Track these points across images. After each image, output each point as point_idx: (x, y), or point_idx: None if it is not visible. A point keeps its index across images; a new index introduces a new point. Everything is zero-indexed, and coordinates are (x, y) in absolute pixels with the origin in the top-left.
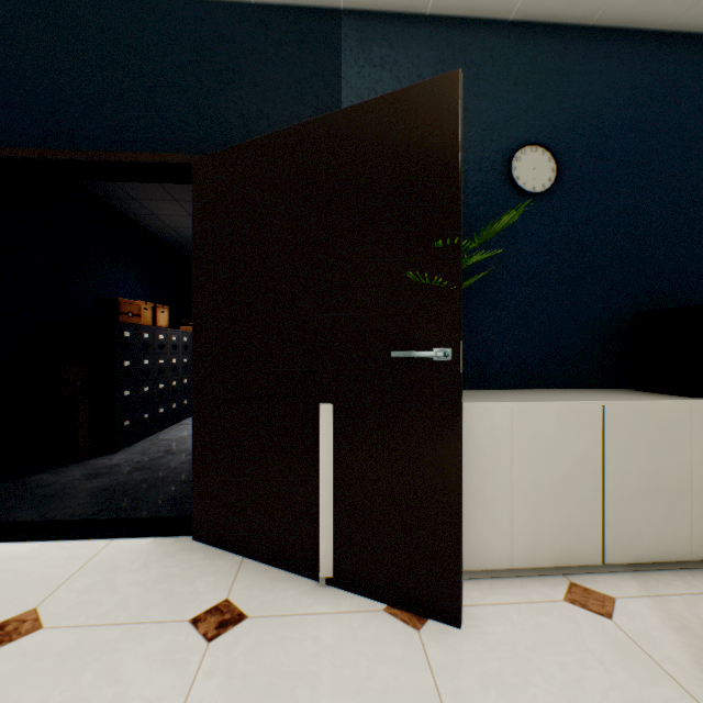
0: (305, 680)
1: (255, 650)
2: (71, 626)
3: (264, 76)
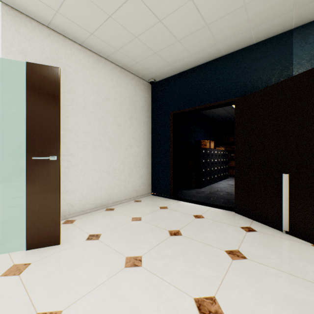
0: (278, 246)
1: (261, 237)
2: (210, 219)
3: (258, 66)
